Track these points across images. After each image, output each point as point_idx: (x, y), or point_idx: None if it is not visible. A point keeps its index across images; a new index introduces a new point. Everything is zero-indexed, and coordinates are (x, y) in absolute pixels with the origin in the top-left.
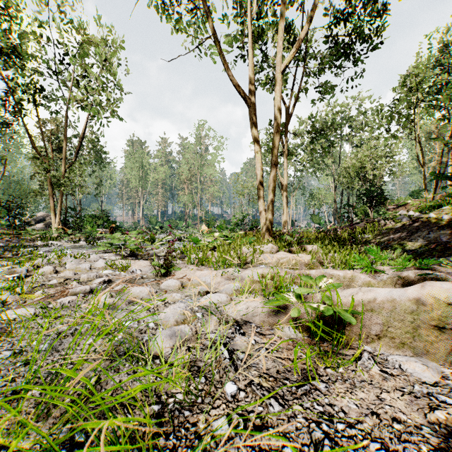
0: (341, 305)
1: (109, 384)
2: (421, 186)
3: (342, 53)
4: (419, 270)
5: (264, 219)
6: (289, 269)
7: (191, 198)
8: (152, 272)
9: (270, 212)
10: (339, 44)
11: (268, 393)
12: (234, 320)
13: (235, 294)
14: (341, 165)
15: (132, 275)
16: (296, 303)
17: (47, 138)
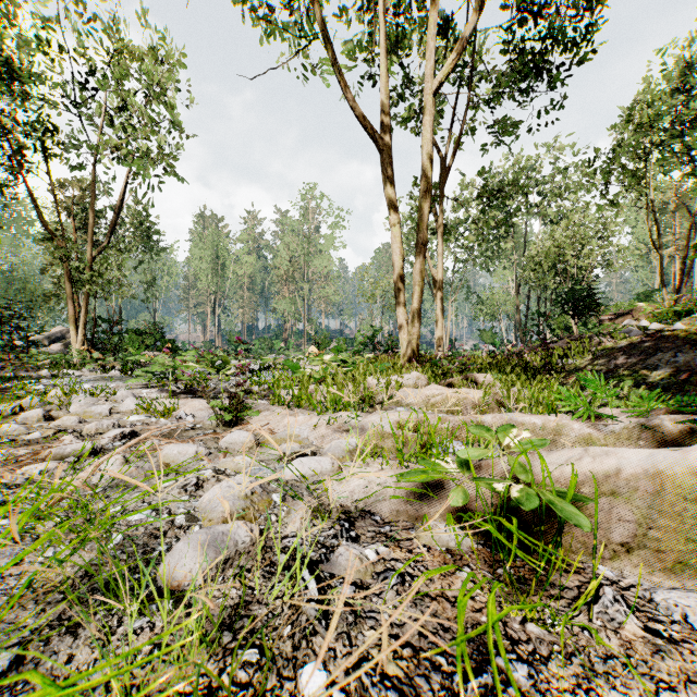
0: (552, 484)
1: (42, 668)
2: (651, 286)
3: (530, 68)
4: (673, 414)
5: (405, 333)
6: (447, 414)
7: (294, 305)
8: (209, 418)
9: (414, 321)
10: (526, 54)
11: (398, 693)
12: (341, 508)
13: (349, 457)
14: (527, 252)
15: (174, 424)
16: (460, 476)
17: (67, 209)
